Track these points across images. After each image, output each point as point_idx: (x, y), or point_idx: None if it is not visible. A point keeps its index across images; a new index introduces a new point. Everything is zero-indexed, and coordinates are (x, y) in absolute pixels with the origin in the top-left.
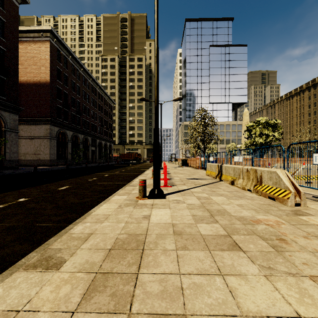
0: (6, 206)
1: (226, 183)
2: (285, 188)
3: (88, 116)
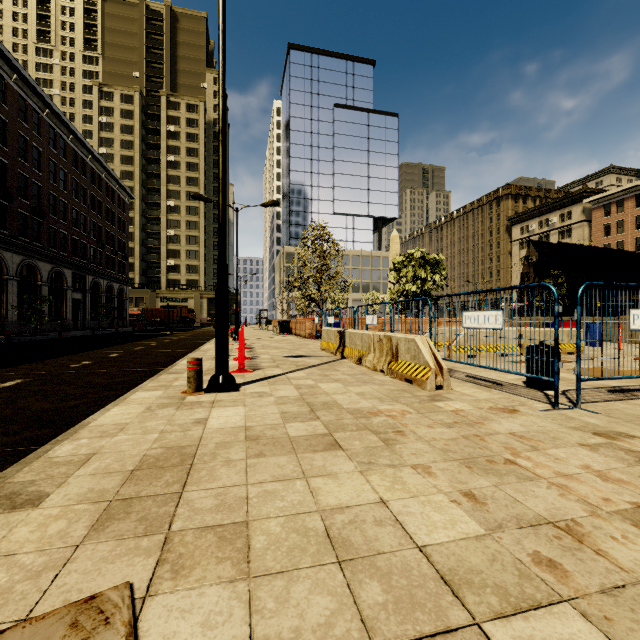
0: None
1: (351, 361)
2: (425, 363)
3: (63, 220)
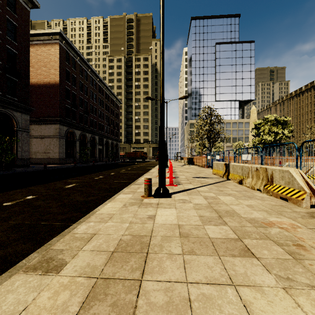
0: (14, 204)
1: (234, 182)
2: (299, 188)
3: (95, 115)
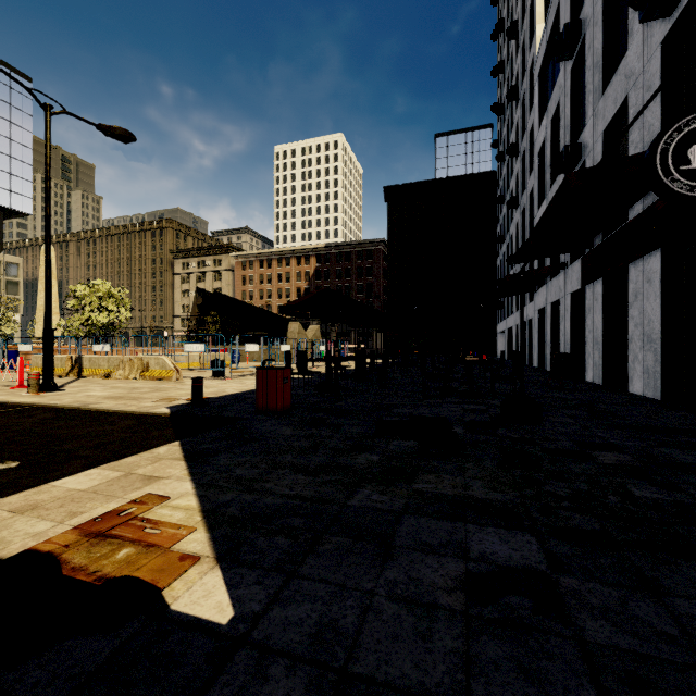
0: None
1: (95, 378)
2: (170, 369)
3: None
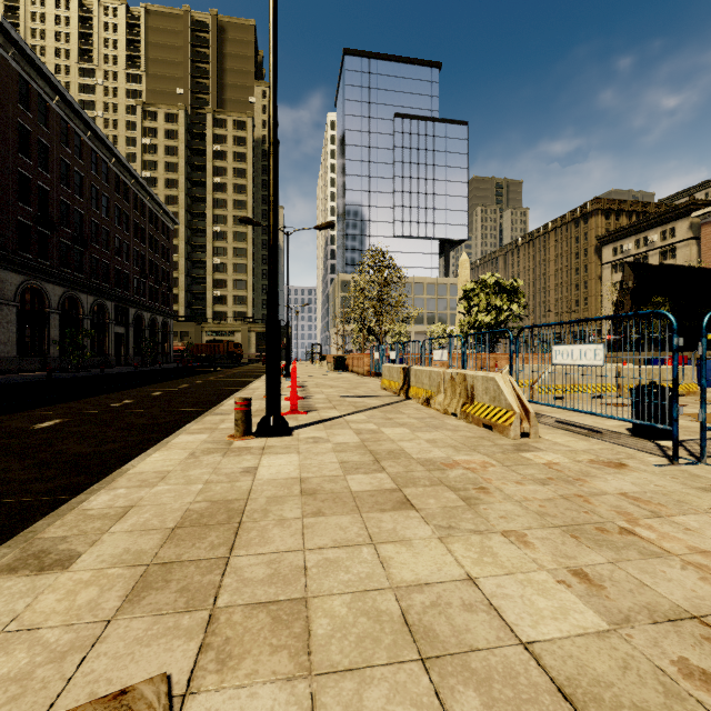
0: None
1: (417, 402)
2: (507, 406)
3: (106, 249)
